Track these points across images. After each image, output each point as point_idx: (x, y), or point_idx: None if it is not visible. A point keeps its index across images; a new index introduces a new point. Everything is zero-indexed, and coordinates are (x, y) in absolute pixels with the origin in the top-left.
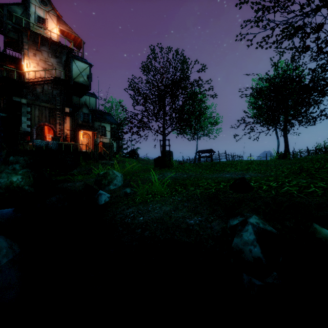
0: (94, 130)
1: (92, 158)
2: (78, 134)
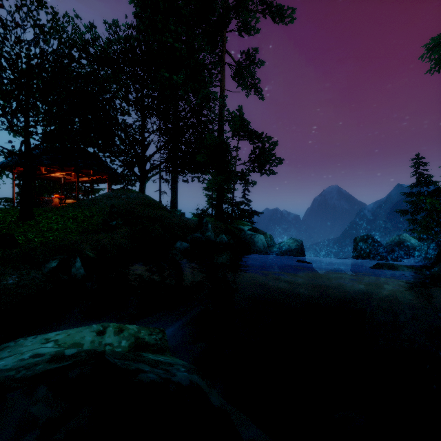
0: None
1: None
2: None
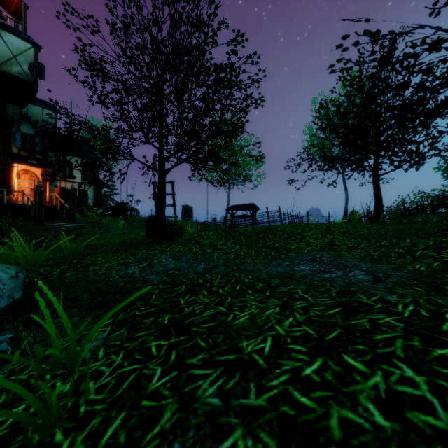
0: (45, 166)
1: (32, 218)
2: (10, 172)
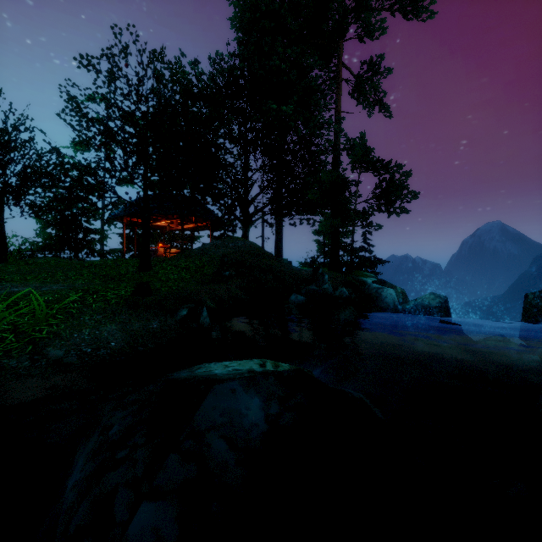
0: None
1: None
2: None
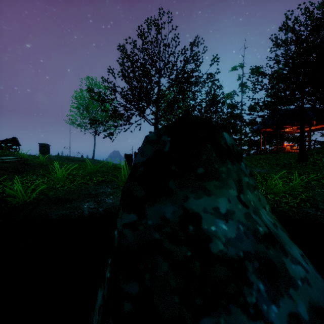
0: None
1: None
2: None
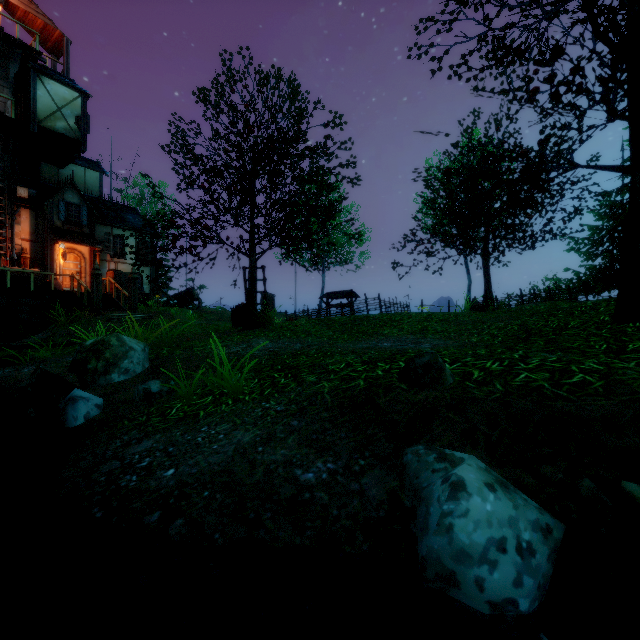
0: (94, 243)
1: (87, 307)
2: (53, 251)
